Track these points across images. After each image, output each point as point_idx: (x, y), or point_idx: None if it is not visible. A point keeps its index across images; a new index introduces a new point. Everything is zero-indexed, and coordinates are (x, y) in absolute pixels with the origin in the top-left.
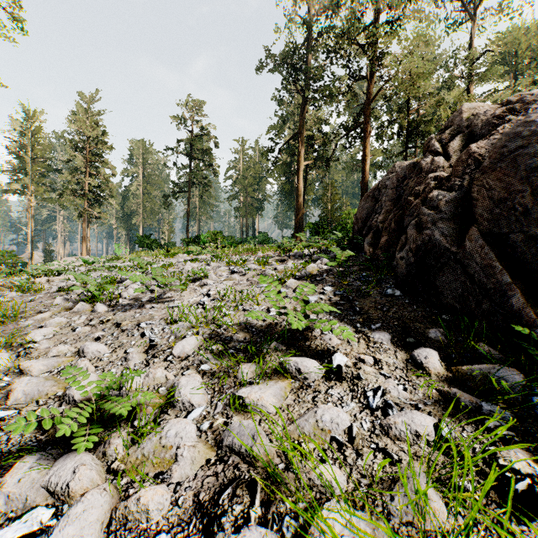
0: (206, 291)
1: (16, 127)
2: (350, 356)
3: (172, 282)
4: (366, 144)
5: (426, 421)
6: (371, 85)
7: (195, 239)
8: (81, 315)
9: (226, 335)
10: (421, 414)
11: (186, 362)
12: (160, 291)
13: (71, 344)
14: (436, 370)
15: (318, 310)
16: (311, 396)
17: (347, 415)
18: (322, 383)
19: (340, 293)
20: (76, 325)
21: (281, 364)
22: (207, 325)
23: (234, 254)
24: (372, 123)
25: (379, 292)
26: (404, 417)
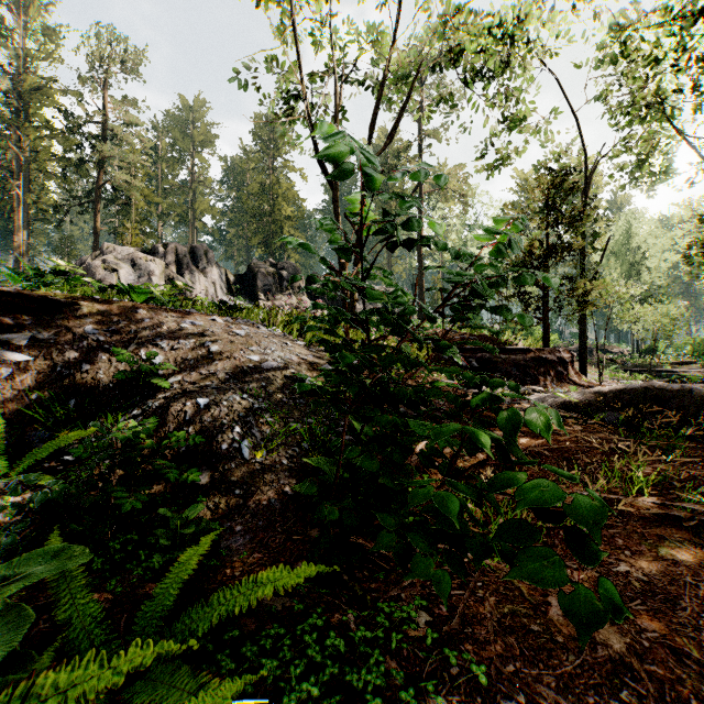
0: None
1: None
2: None
3: None
4: (97, 219)
5: None
6: (102, 173)
7: None
8: None
9: None
10: None
11: None
12: None
13: None
14: None
15: None
16: None
17: None
18: None
19: None
20: None
21: None
22: None
23: None
24: None
25: None
26: None
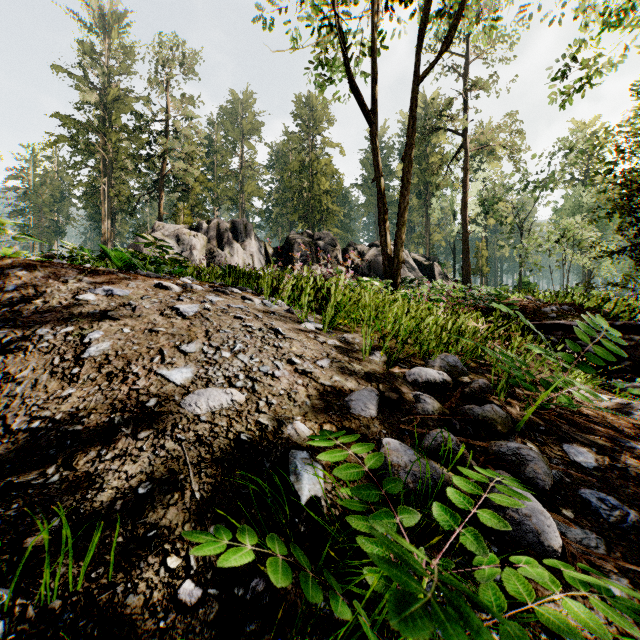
0: None
1: None
2: None
3: None
4: (161, 205)
5: None
6: (165, 165)
7: None
8: None
9: None
10: None
11: None
12: None
13: None
14: None
15: None
16: None
17: None
18: None
19: None
20: None
21: None
22: None
23: None
24: None
25: None
26: None
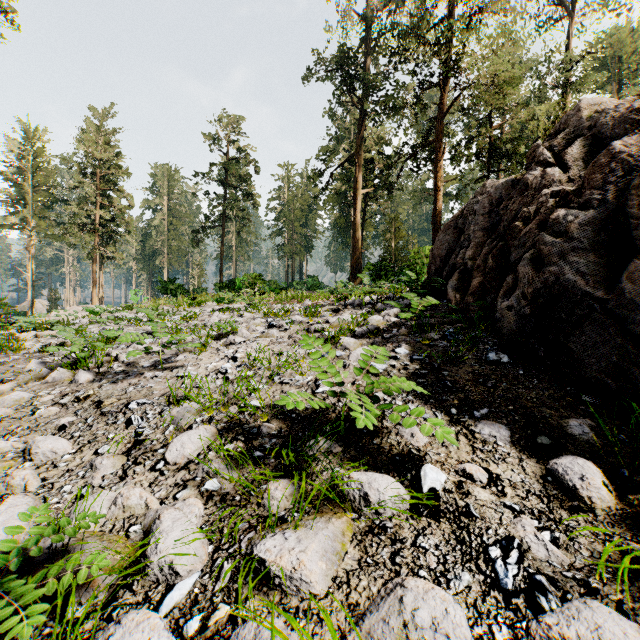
0: (232, 352)
1: (13, 148)
2: (446, 466)
3: (190, 339)
4: (439, 166)
5: (628, 637)
6: (445, 94)
7: (229, 283)
8: (55, 388)
9: (252, 425)
10: (608, 611)
11: (184, 474)
12: (172, 352)
13: (22, 436)
14: (604, 502)
15: (392, 388)
16: (388, 551)
17: (463, 610)
18: (405, 522)
19: (420, 358)
20: (40, 404)
21: (335, 483)
22: (225, 407)
23: (276, 302)
24: (445, 144)
25: (477, 358)
26: (579, 623)
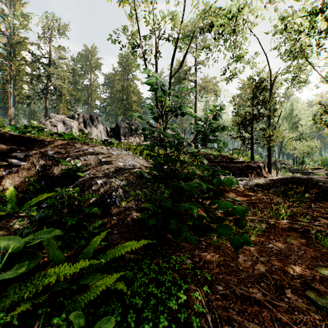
0: None
1: None
2: None
3: None
4: (47, 102)
5: None
6: (49, 81)
7: None
8: None
9: None
10: None
11: None
12: None
13: None
14: None
15: None
16: None
17: None
18: None
19: None
20: None
21: None
22: None
23: None
24: None
25: None
26: None
